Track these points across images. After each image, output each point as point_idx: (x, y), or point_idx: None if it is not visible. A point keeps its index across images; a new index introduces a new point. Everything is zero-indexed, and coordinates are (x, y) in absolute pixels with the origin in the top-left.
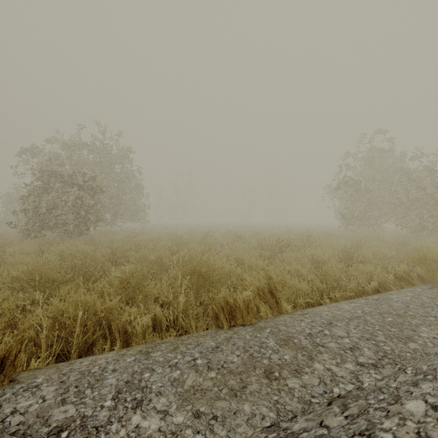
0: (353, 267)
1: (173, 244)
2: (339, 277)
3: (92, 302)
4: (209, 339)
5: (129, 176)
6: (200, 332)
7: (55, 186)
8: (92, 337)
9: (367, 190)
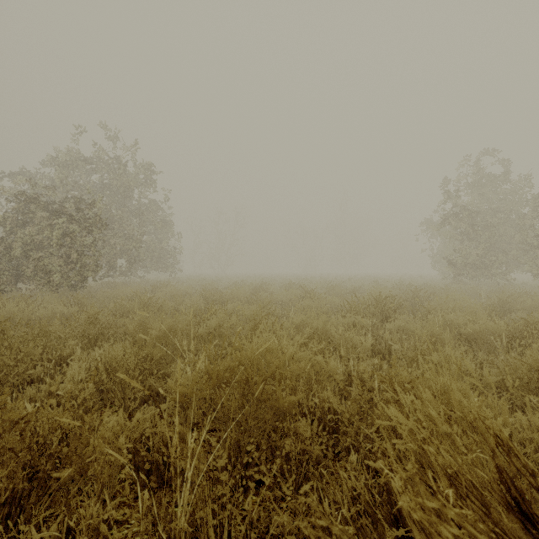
0: None
1: (207, 303)
2: None
3: None
4: None
5: (153, 209)
6: None
7: (36, 217)
8: None
9: (487, 225)
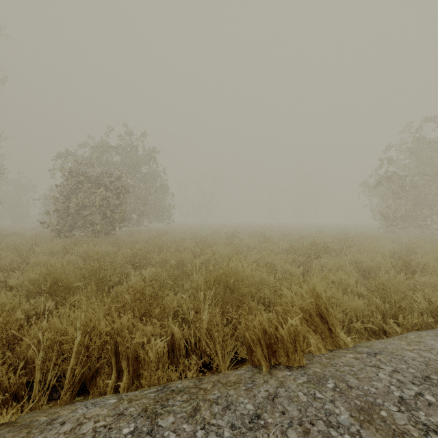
0: (415, 278)
1: (197, 245)
2: (404, 293)
3: (96, 321)
4: (243, 394)
5: (155, 177)
6: (229, 375)
7: (83, 187)
8: (98, 361)
9: (414, 186)
